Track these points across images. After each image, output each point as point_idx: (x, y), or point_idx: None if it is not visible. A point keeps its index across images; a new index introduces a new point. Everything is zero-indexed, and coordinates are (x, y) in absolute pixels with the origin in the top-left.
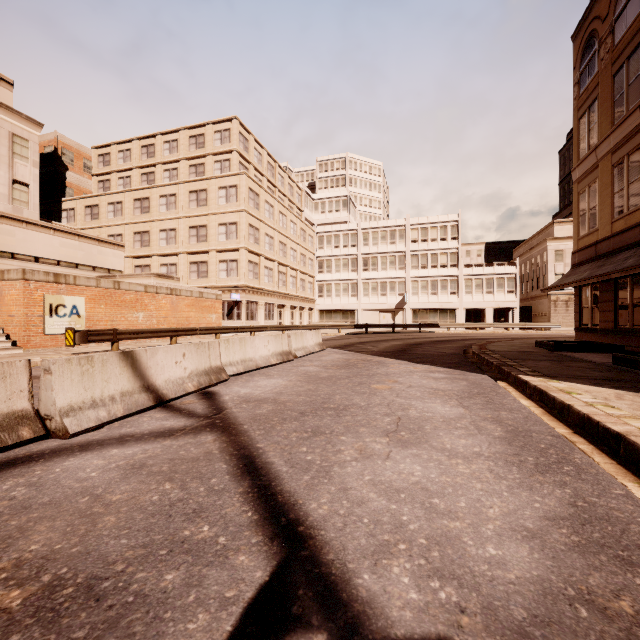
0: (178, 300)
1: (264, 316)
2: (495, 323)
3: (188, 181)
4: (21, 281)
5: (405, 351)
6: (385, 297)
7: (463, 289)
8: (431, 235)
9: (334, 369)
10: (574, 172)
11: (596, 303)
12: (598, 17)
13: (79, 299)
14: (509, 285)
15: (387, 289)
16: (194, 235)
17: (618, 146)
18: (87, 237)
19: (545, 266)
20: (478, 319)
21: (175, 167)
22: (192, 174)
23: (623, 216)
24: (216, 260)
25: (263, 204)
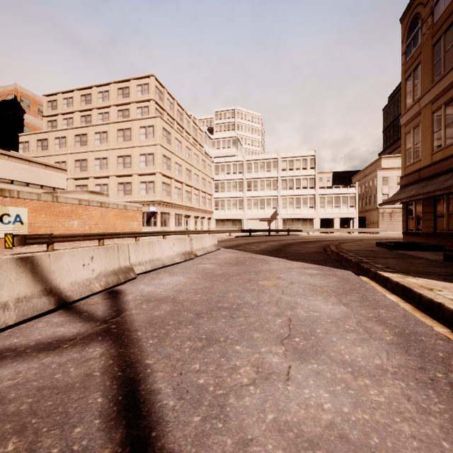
0: (106, 211)
1: (174, 223)
2: (341, 228)
3: (116, 122)
4: None
5: (281, 250)
6: (263, 210)
7: (318, 204)
8: (296, 165)
9: (227, 266)
10: (402, 118)
11: (419, 214)
12: (421, 3)
13: (22, 209)
14: (351, 201)
15: (264, 204)
16: (121, 162)
17: (437, 97)
18: (36, 162)
19: (375, 188)
20: (329, 226)
21: (107, 111)
22: (120, 117)
23: (441, 149)
24: (138, 181)
25: (174, 140)
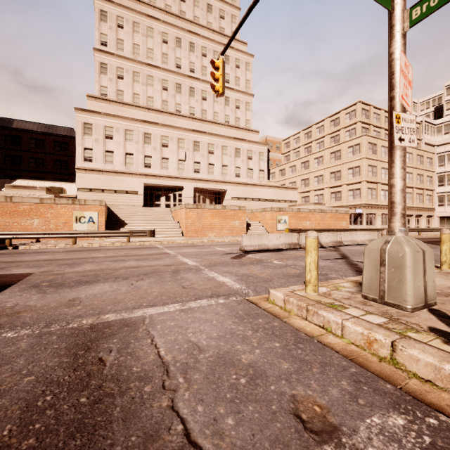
0: (324, 215)
1: (380, 222)
2: None
3: (329, 147)
4: (270, 211)
5: None
6: None
7: None
8: None
9: None
10: None
11: None
12: None
13: (286, 217)
14: None
15: None
16: (333, 177)
17: None
18: (283, 187)
19: None
20: None
21: (322, 140)
22: (332, 142)
23: None
24: (346, 190)
25: (379, 149)
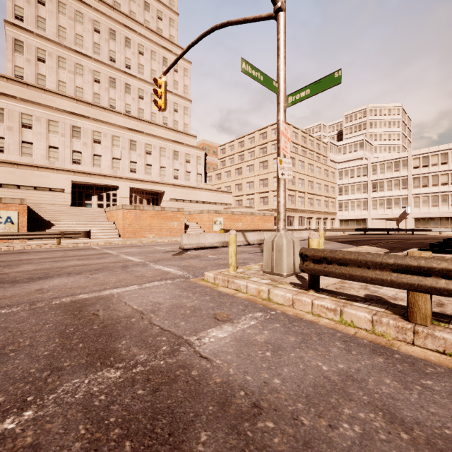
0: (254, 217)
1: (298, 224)
2: None
3: (259, 157)
4: (207, 213)
5: (354, 241)
6: (390, 209)
7: None
8: (432, 161)
9: (304, 243)
10: None
11: None
12: None
13: (221, 218)
14: None
15: (392, 204)
16: (262, 184)
17: None
18: (219, 191)
19: None
20: None
21: (253, 150)
22: (261, 153)
23: None
24: (272, 195)
25: (297, 162)
